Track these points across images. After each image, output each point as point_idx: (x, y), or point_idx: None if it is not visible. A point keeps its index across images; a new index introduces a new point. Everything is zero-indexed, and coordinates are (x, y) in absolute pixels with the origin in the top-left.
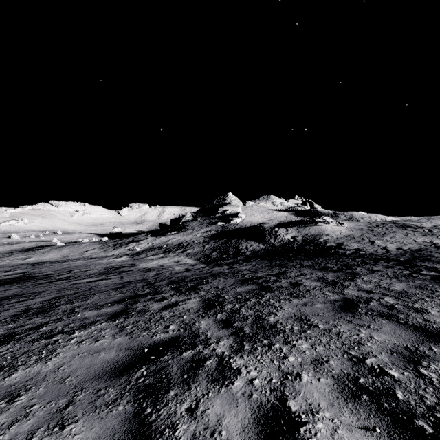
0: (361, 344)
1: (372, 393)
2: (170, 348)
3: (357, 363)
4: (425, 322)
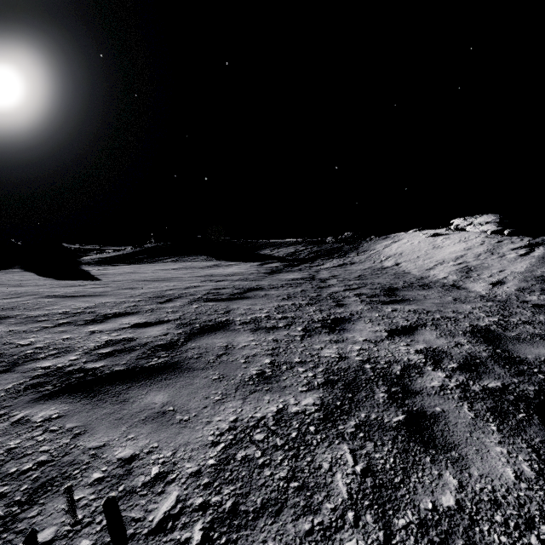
0: (276, 340)
1: (331, 328)
2: (540, 402)
3: (309, 335)
4: (170, 335)
